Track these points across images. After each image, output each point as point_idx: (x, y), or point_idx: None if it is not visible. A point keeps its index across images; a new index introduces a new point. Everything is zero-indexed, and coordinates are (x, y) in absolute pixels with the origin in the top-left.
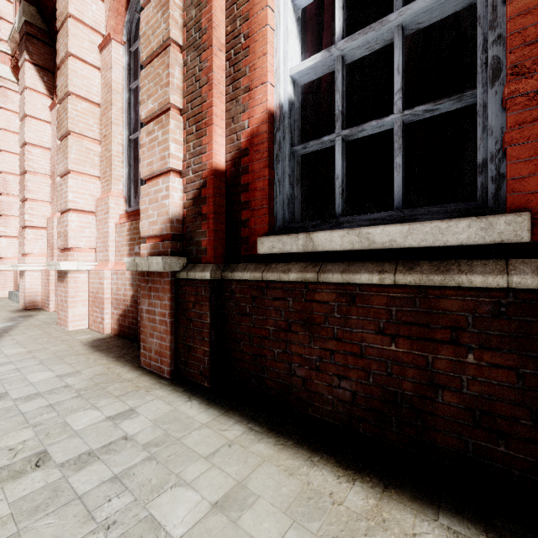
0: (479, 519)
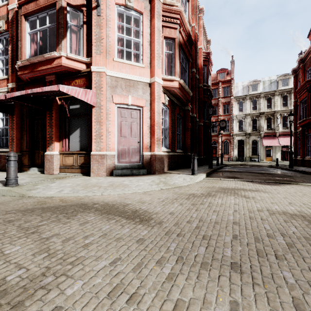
0: (5, 171)
